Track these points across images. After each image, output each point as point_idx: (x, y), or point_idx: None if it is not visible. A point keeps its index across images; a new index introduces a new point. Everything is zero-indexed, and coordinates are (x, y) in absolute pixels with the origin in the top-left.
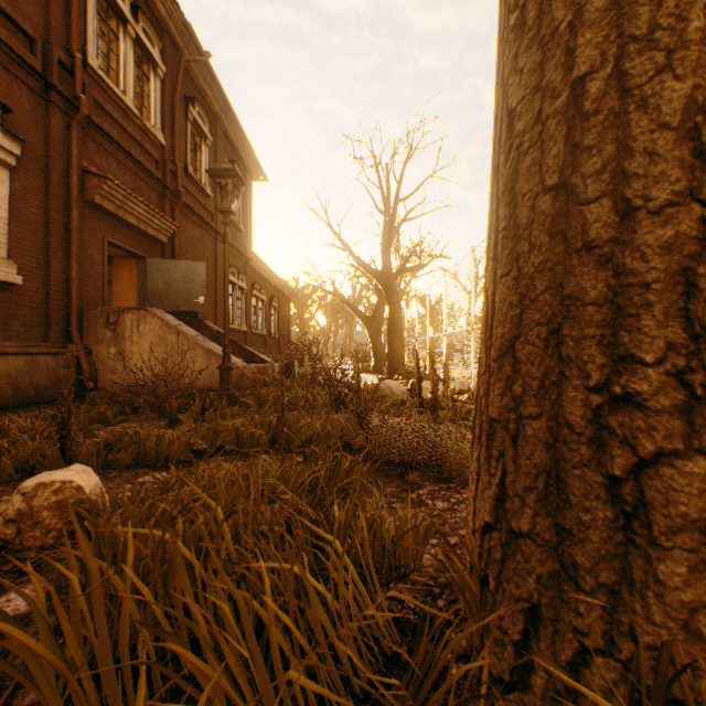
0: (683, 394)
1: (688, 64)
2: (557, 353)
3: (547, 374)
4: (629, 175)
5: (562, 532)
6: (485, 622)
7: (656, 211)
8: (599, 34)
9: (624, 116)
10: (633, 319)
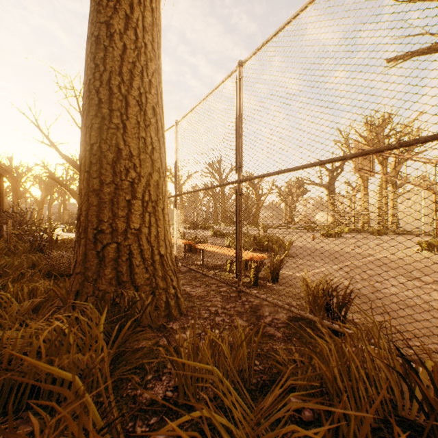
0: (112, 229)
1: (113, 151)
2: (88, 219)
3: (86, 225)
4: (103, 174)
5: (87, 269)
6: (67, 303)
7: (108, 184)
8: (97, 134)
9: (102, 158)
10: (103, 210)
